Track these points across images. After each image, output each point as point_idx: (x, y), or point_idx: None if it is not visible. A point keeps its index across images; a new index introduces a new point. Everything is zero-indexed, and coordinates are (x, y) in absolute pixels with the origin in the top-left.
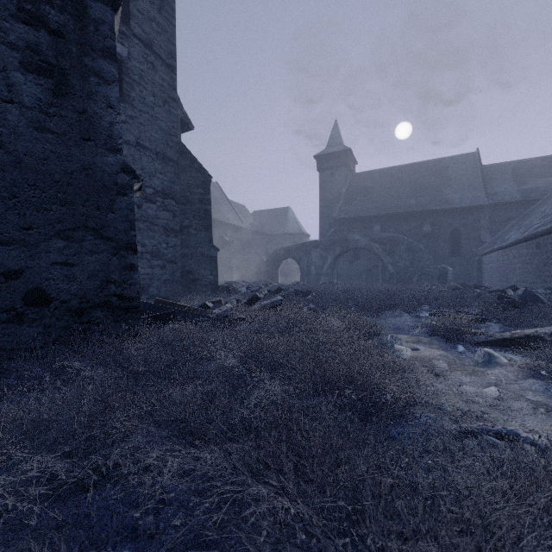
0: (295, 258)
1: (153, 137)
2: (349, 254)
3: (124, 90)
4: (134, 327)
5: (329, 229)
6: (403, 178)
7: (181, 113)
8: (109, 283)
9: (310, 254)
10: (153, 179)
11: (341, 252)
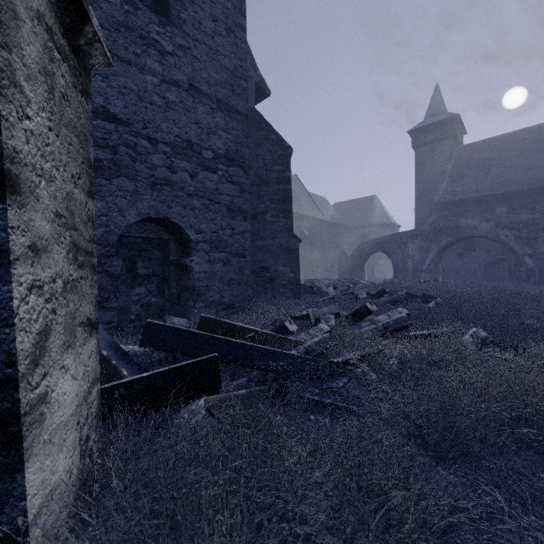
0: (386, 251)
1: (212, 79)
2: (458, 244)
3: (171, 9)
4: None
5: (429, 216)
6: (541, 140)
7: (256, 76)
8: None
9: (405, 247)
10: (212, 138)
11: (449, 242)
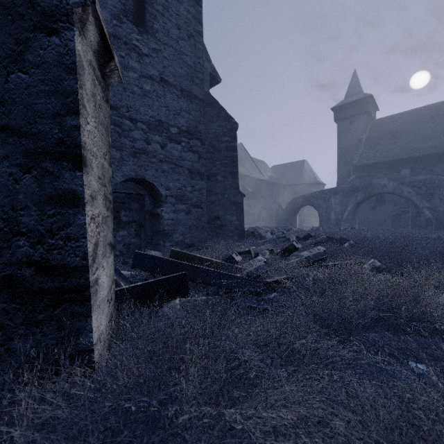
0: (313, 205)
1: (177, 73)
2: (372, 199)
3: (147, 21)
4: (77, 334)
5: (348, 177)
6: (438, 116)
7: (209, 67)
8: (15, 235)
9: (329, 201)
10: (177, 118)
11: (364, 197)
